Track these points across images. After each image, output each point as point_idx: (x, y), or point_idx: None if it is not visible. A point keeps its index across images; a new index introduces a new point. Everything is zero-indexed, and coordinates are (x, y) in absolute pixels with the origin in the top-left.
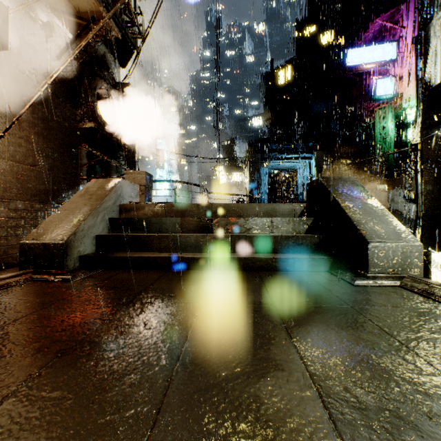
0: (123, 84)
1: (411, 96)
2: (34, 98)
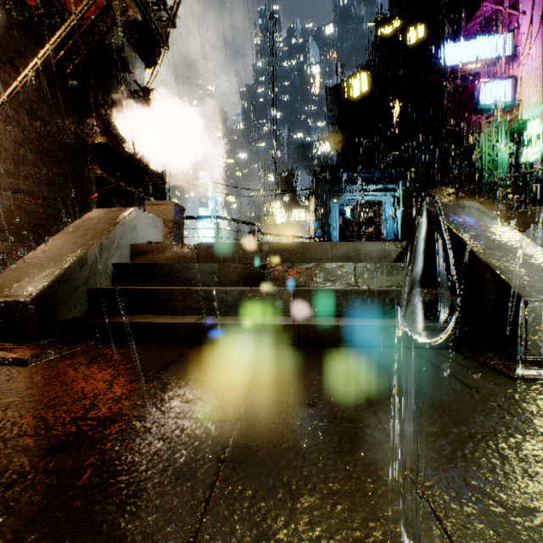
0: (149, 89)
1: (533, 104)
2: (7, 91)
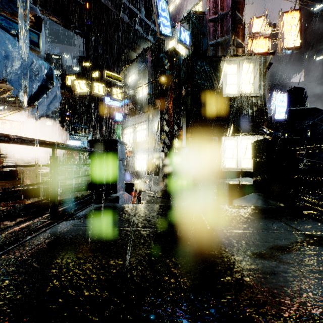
0: None
1: None
2: None
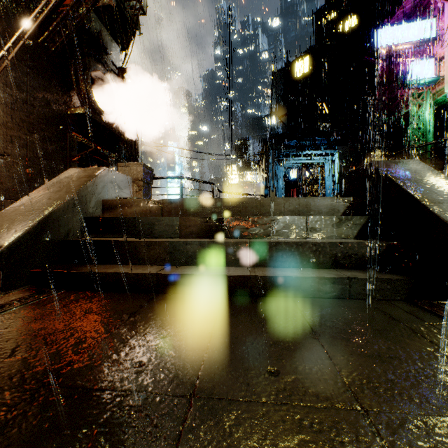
0: (123, 69)
1: None
2: None
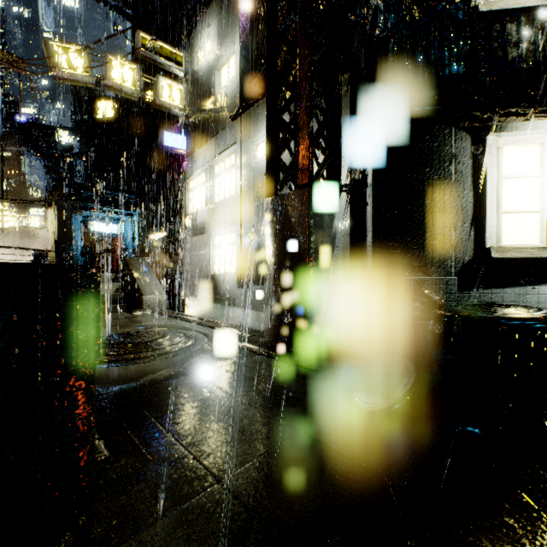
0: None
1: None
2: None
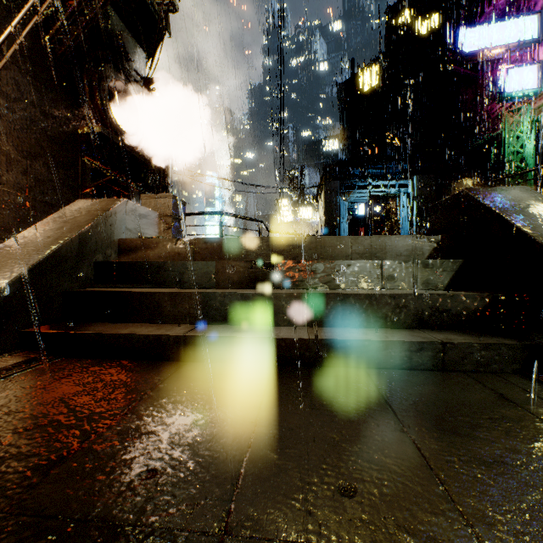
0: (150, 79)
1: None
2: None
